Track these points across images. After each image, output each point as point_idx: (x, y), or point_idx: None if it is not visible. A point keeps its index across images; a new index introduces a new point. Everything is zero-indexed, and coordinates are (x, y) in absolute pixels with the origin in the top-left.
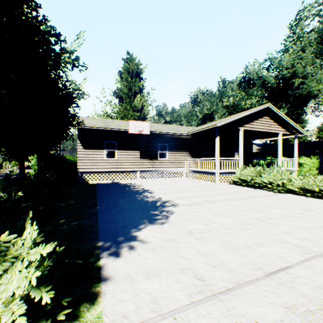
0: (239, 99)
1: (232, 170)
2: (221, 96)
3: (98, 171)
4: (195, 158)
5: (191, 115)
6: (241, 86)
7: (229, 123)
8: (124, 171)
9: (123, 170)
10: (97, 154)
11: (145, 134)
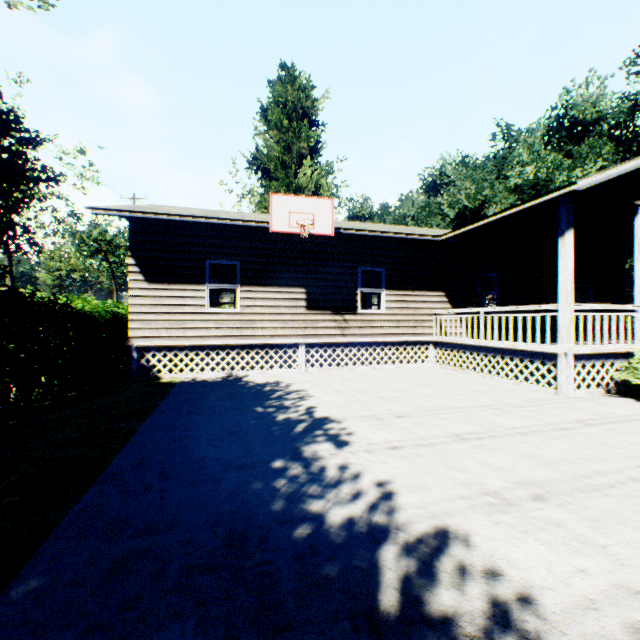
0: (555, 165)
1: (617, 348)
2: (501, 167)
3: (187, 346)
4: (462, 308)
5: (427, 213)
6: (553, 140)
7: (607, 185)
8: (263, 346)
9: (260, 343)
10: (183, 296)
11: (321, 240)
